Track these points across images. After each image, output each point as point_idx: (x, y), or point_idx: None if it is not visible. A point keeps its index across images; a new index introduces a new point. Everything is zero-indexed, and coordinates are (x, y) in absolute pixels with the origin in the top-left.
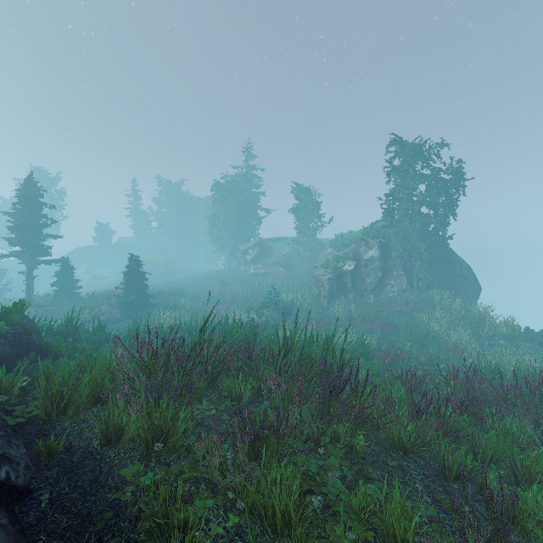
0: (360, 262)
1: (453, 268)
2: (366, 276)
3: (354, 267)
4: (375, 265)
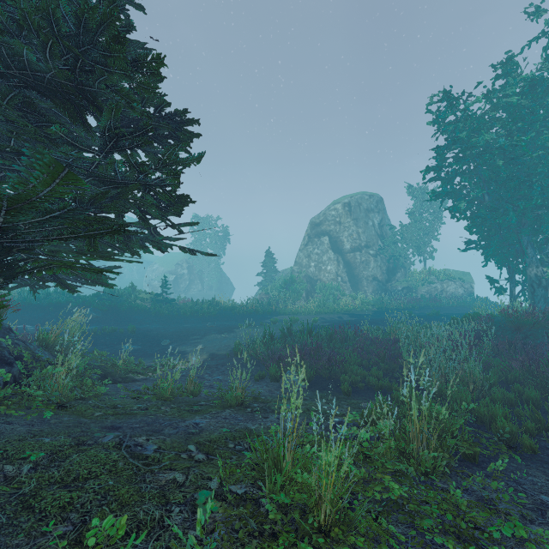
0: (177, 276)
1: (222, 279)
2: (181, 283)
3: (174, 279)
4: (185, 278)
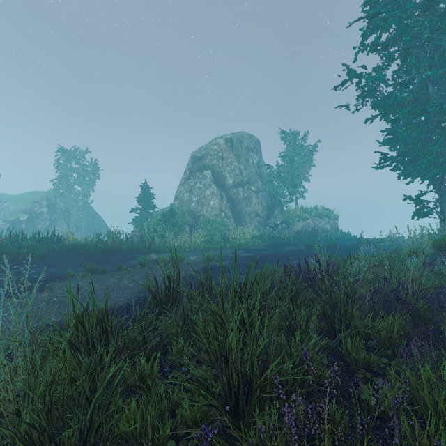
0: (33, 215)
1: (94, 220)
2: (38, 224)
3: (28, 218)
4: (45, 217)
